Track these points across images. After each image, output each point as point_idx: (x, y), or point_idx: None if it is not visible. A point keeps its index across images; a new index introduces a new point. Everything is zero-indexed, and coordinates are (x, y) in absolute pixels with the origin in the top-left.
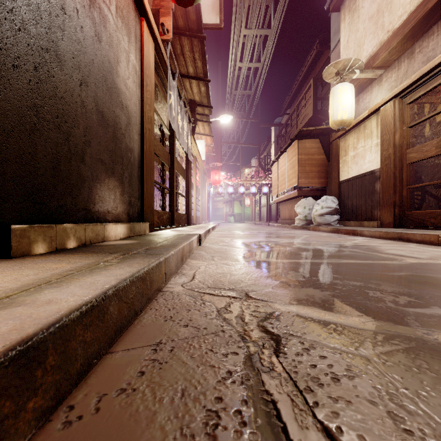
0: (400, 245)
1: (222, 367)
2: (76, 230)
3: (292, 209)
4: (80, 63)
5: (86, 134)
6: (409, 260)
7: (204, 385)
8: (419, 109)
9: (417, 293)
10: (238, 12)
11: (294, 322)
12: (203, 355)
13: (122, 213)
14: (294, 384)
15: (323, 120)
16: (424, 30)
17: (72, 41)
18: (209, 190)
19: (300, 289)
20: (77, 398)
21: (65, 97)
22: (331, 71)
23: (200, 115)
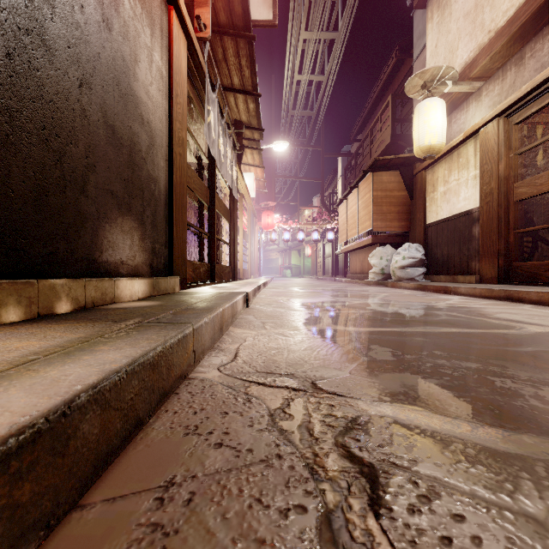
0: (511, 307)
1: (278, 545)
2: (71, 288)
3: (365, 260)
4: (79, 55)
5: (89, 155)
6: (531, 328)
7: None
8: (530, 132)
9: None
10: (296, 10)
11: (393, 436)
12: (244, 514)
13: (143, 264)
14: None
15: (404, 147)
16: (536, 29)
17: (67, 24)
18: (259, 236)
19: (391, 375)
20: None
21: (57, 101)
22: (415, 83)
23: (248, 140)
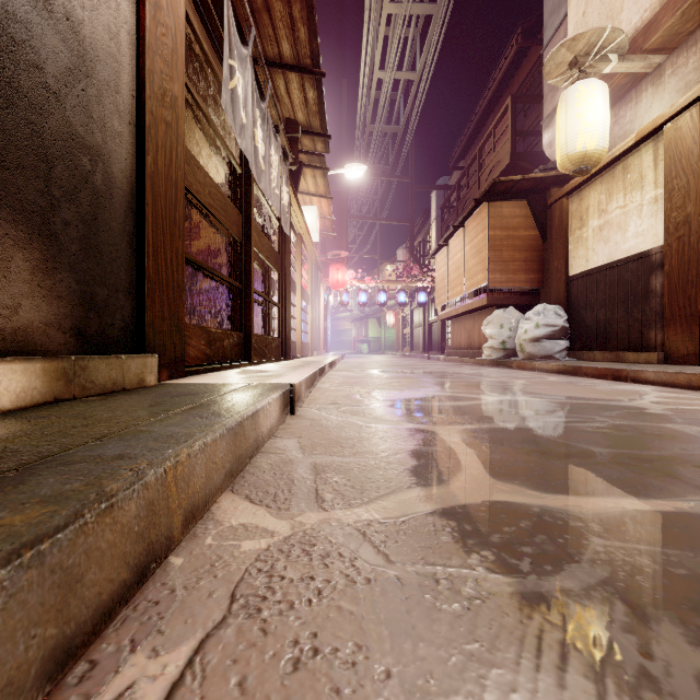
0: None
1: None
2: None
3: (474, 329)
4: None
5: None
6: None
7: None
8: None
9: None
10: None
11: None
12: None
13: (49, 327)
14: None
15: (528, 172)
16: None
17: None
18: (326, 299)
19: None
20: None
21: None
22: (560, 58)
23: (307, 154)
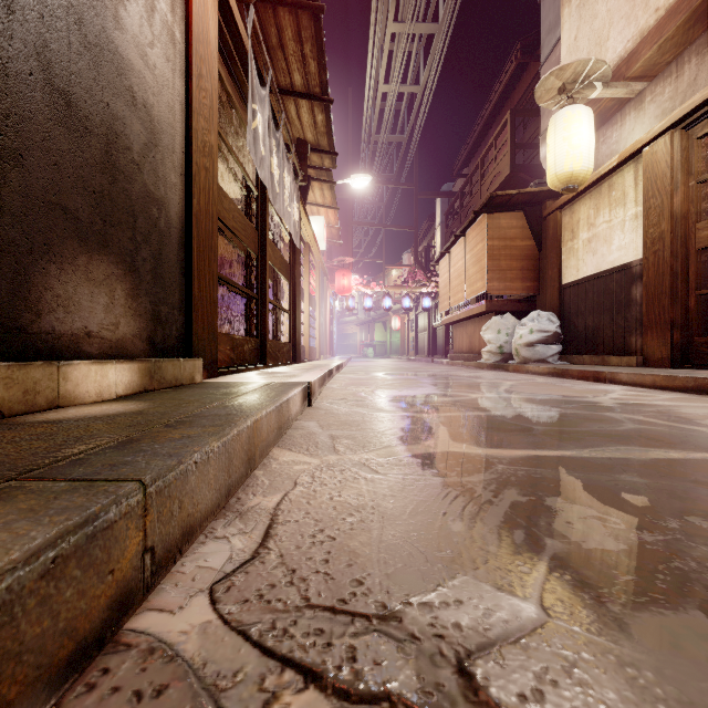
0: None
1: None
2: None
3: (475, 334)
4: None
5: (6, 133)
6: None
7: None
8: None
9: None
10: None
11: None
12: None
13: (135, 337)
14: None
15: (527, 182)
16: None
17: None
18: (332, 304)
19: (660, 623)
20: None
21: None
22: (550, 85)
23: (315, 169)
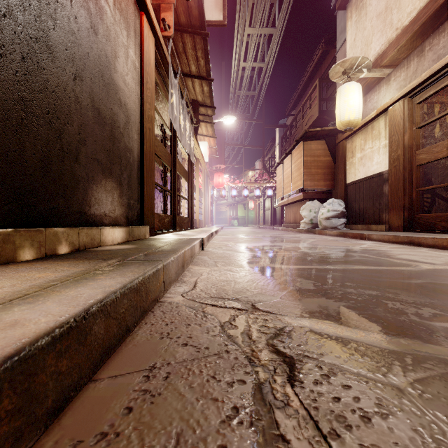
0: (411, 250)
1: (226, 401)
2: (69, 234)
3: (297, 212)
4: (74, 55)
5: (81, 132)
6: (424, 265)
7: (205, 427)
8: (429, 109)
9: (441, 304)
10: (241, 10)
11: (308, 339)
12: (204, 384)
13: (121, 216)
14: (315, 425)
15: (329, 121)
16: (434, 27)
17: (65, 32)
18: (212, 193)
19: (311, 299)
20: (44, 447)
21: (57, 91)
22: (337, 70)
23: (203, 116)
